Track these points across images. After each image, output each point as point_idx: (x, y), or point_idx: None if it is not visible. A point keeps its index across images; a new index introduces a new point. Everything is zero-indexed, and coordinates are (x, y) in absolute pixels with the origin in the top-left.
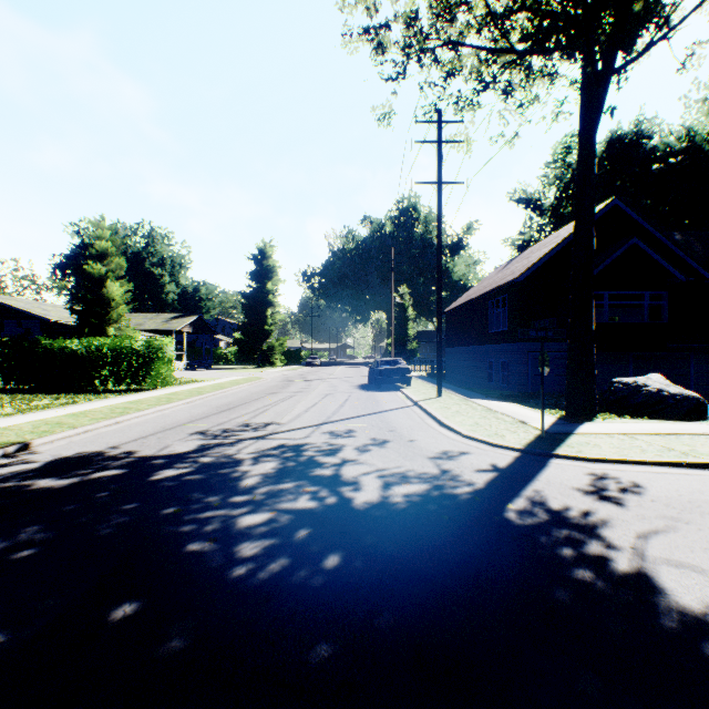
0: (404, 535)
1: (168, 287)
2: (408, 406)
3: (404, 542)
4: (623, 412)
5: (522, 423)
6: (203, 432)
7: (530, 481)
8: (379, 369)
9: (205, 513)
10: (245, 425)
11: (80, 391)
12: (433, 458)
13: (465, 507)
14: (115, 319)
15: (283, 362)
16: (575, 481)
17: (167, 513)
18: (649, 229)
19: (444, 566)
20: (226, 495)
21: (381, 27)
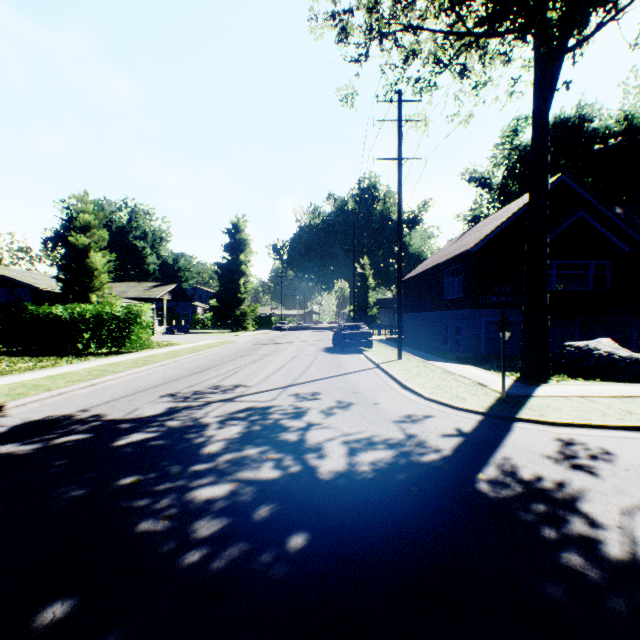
0: (373, 511)
1: (150, 258)
2: (370, 368)
3: (373, 520)
4: (575, 374)
5: (481, 386)
6: (173, 394)
7: (497, 447)
8: (343, 333)
9: (163, 484)
10: (214, 388)
11: (64, 354)
12: (398, 421)
13: (435, 478)
14: (98, 287)
15: (254, 327)
16: (543, 447)
17: (124, 484)
18: (594, 203)
19: (418, 551)
20: (188, 463)
21: (345, 12)
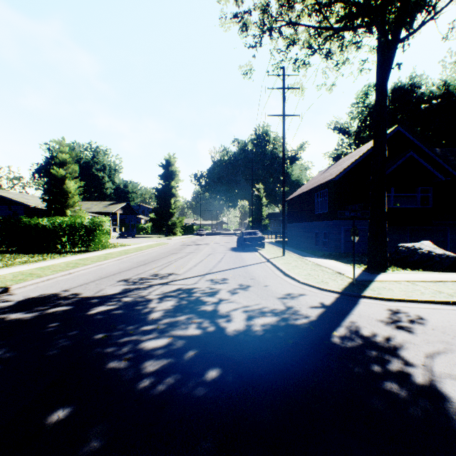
0: (262, 355)
1: (107, 184)
2: (263, 262)
3: (262, 360)
4: (405, 266)
5: (339, 274)
6: (126, 280)
7: (347, 315)
8: (244, 237)
9: (123, 338)
10: (155, 275)
11: (48, 252)
12: (281, 298)
13: (304, 334)
14: (72, 205)
15: (181, 233)
16: (378, 315)
17: (97, 338)
18: (420, 146)
19: (291, 380)
20: (139, 325)
21: (245, 13)
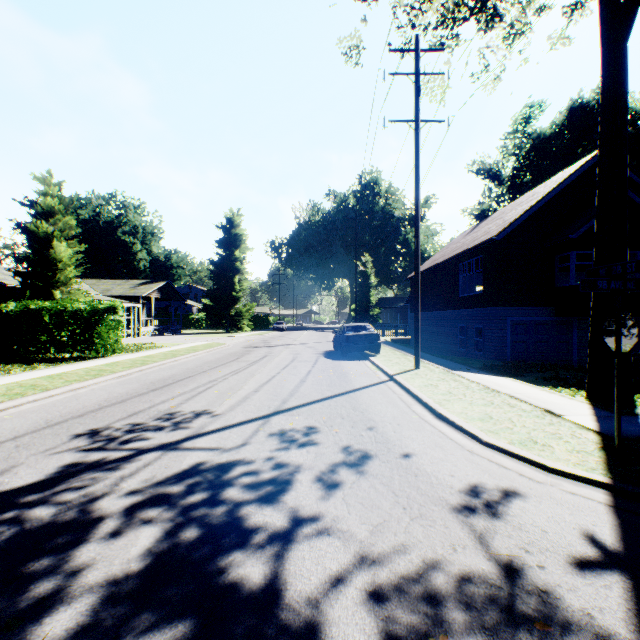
0: None
1: (140, 255)
2: (382, 381)
3: None
4: None
5: (553, 416)
6: (95, 432)
7: None
8: (345, 335)
9: None
10: (164, 418)
11: (13, 360)
12: (461, 509)
13: None
14: (64, 282)
15: (250, 327)
16: None
17: None
18: (639, 183)
19: None
20: None
21: None
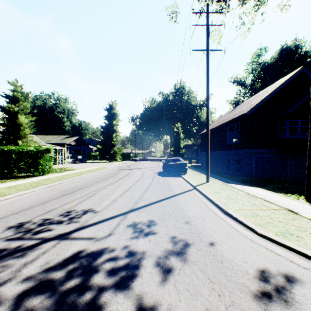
0: None
1: (66, 123)
2: (190, 189)
3: None
4: None
5: (294, 213)
6: (21, 225)
7: None
8: (169, 164)
9: None
10: (65, 214)
11: None
12: (261, 297)
13: None
14: (24, 136)
15: (121, 159)
16: None
17: None
18: None
19: None
20: None
21: None
